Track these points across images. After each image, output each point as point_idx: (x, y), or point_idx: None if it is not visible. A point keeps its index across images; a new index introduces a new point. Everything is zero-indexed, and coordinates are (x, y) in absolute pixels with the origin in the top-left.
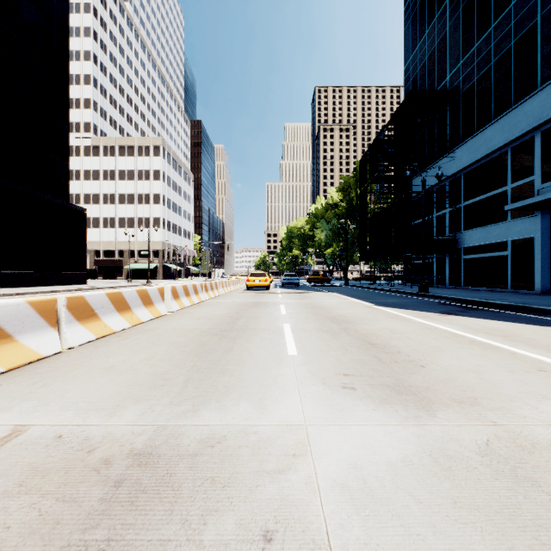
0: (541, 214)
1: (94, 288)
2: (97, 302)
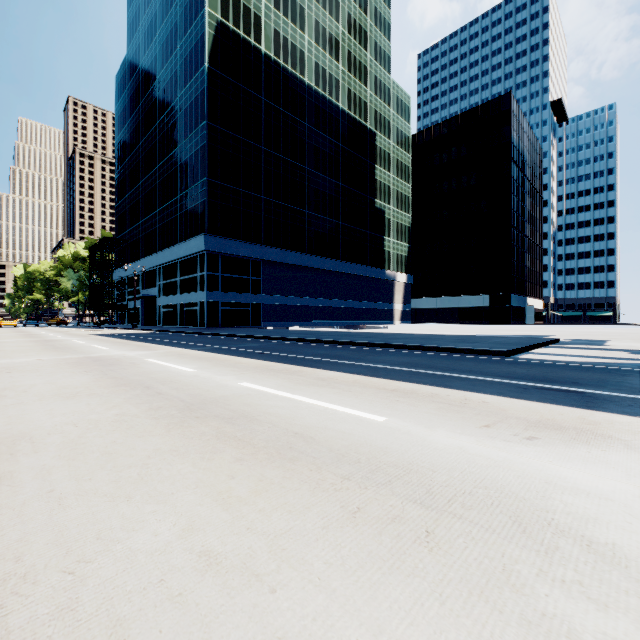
0: (141, 300)
1: None
2: None
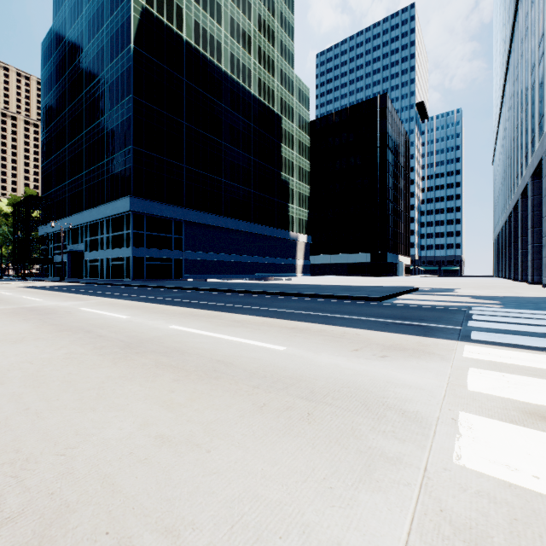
0: (67, 255)
1: None
2: None
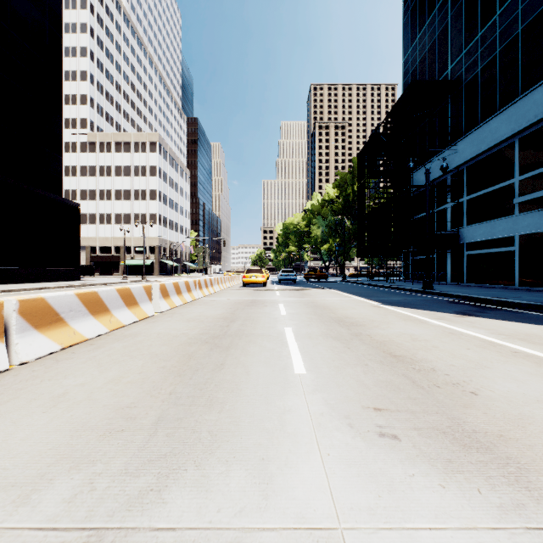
0: None
1: (86, 285)
2: (64, 305)
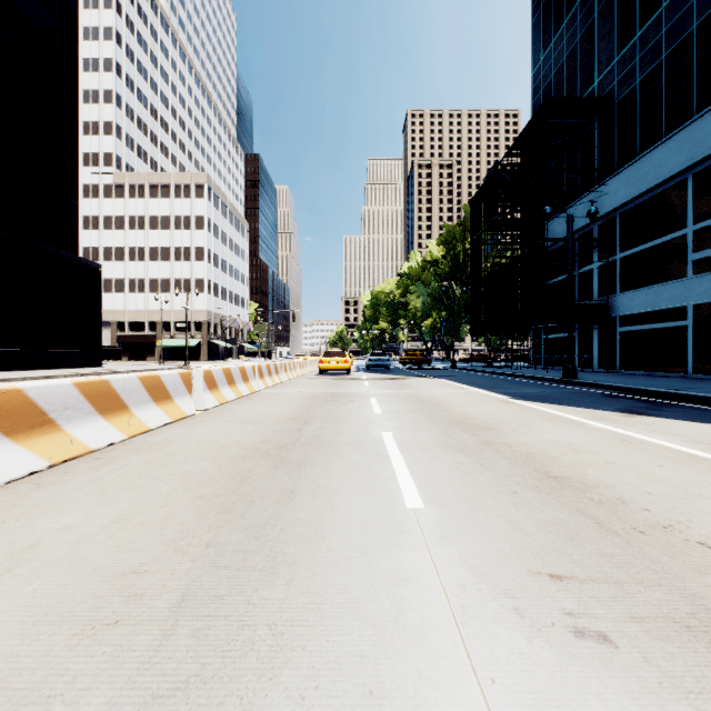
0: None
1: (109, 373)
2: (55, 399)
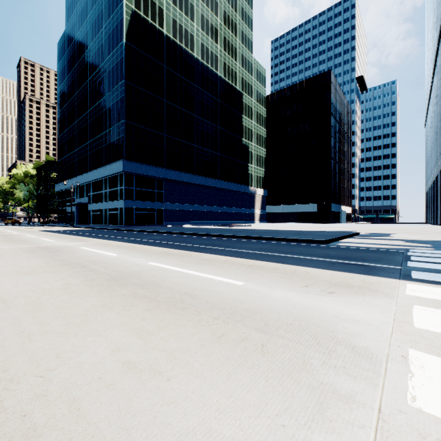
0: (76, 206)
1: None
2: None
